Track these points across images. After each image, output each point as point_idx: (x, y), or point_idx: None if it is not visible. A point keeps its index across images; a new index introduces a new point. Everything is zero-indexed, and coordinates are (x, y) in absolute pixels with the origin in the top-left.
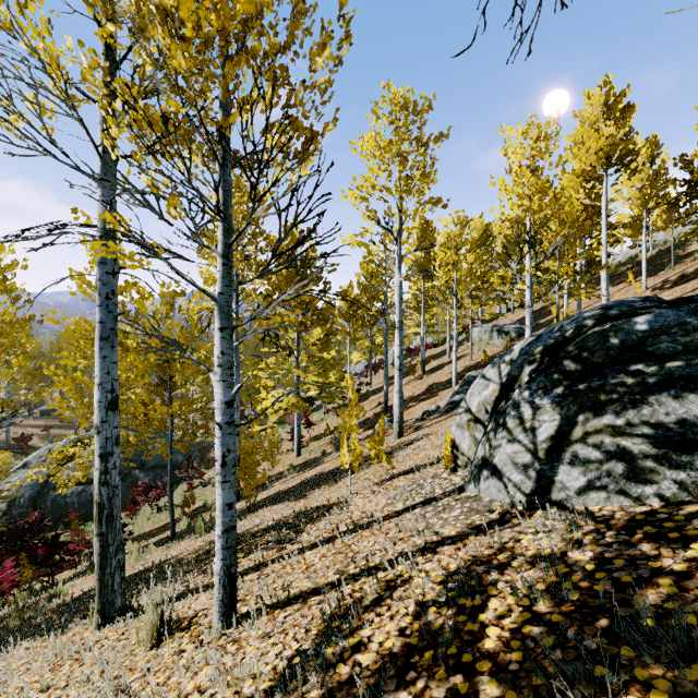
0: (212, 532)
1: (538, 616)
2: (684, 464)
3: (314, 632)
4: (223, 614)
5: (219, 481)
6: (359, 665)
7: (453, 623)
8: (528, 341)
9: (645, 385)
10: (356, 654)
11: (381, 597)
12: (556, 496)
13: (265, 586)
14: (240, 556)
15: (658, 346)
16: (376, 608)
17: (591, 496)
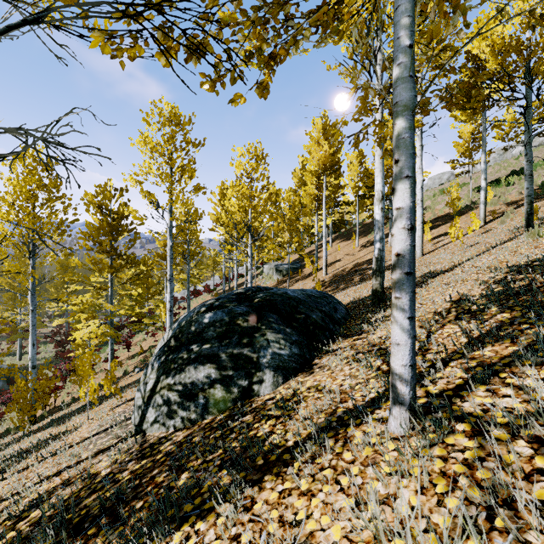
0: None
1: (40, 519)
2: (187, 407)
3: None
4: None
5: None
6: None
7: (3, 531)
8: (184, 316)
9: (189, 359)
10: None
11: None
12: (144, 427)
13: None
14: None
15: (208, 333)
16: None
17: (154, 427)
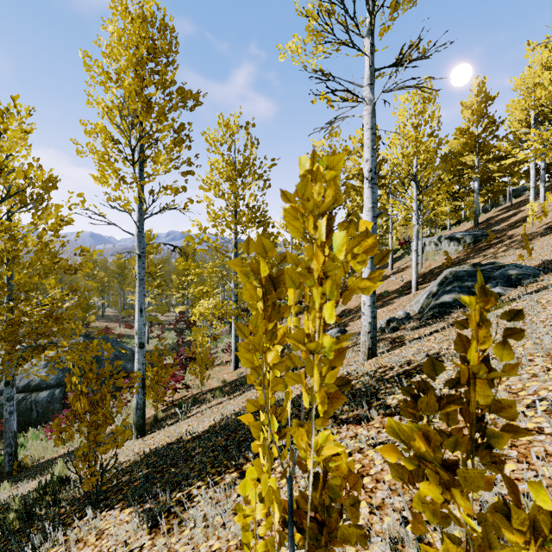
0: None
1: None
2: None
3: None
4: None
5: None
6: None
7: None
8: None
9: None
10: None
11: None
12: None
13: None
14: None
15: None
16: None
17: None
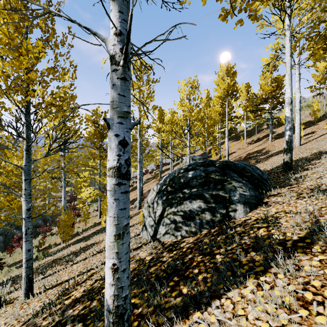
0: (44, 259)
1: None
2: (188, 224)
3: (57, 295)
4: (25, 294)
5: (24, 241)
6: (64, 304)
7: (100, 285)
8: (166, 176)
9: (184, 197)
10: (65, 301)
11: (86, 279)
12: (158, 236)
13: (49, 281)
14: (49, 269)
15: (192, 183)
16: (82, 283)
17: (166, 236)
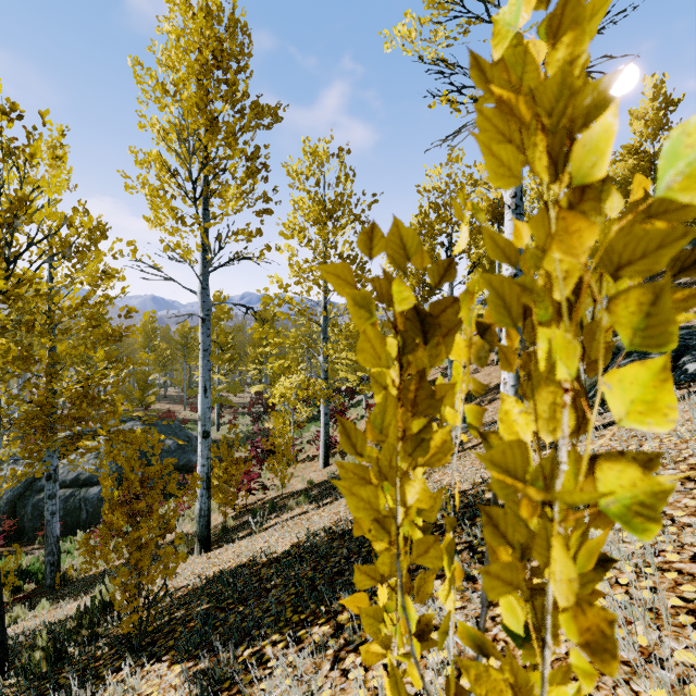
0: None
1: None
2: None
3: None
4: None
5: None
6: None
7: None
8: None
9: None
10: None
11: None
12: None
13: None
14: None
15: None
16: None
17: None
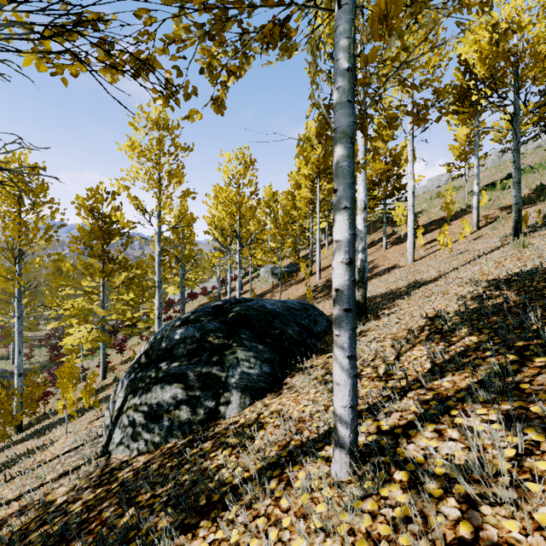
0: None
1: None
2: (151, 429)
3: None
4: None
5: None
6: None
7: None
8: (160, 329)
9: (157, 378)
10: None
11: None
12: (110, 448)
13: None
14: None
15: (178, 350)
16: None
17: (120, 448)
